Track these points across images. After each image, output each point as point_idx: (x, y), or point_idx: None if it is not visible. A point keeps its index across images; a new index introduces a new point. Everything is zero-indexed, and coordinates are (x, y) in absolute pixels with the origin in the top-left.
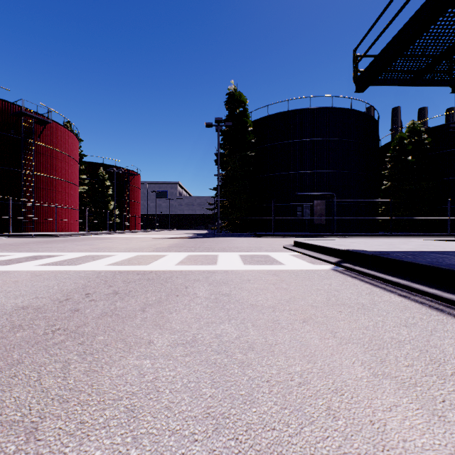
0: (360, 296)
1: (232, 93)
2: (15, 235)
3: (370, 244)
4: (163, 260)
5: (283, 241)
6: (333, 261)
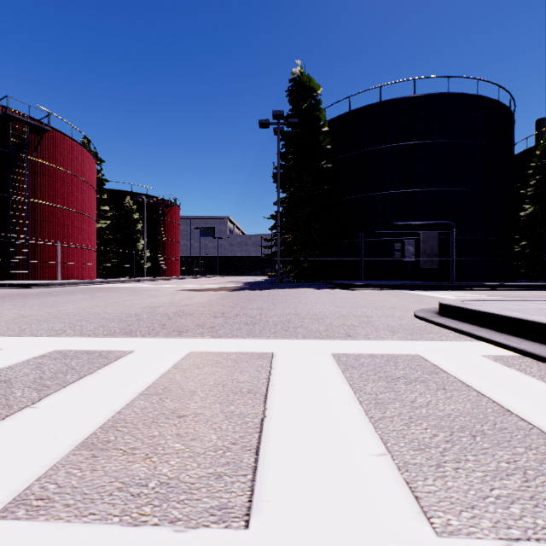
0: None
1: (298, 78)
2: None
3: None
4: (51, 406)
5: (390, 297)
6: None
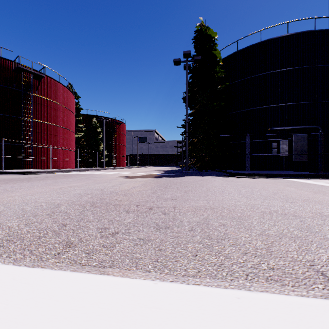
0: None
1: (201, 29)
2: None
3: None
4: None
5: (285, 186)
6: None
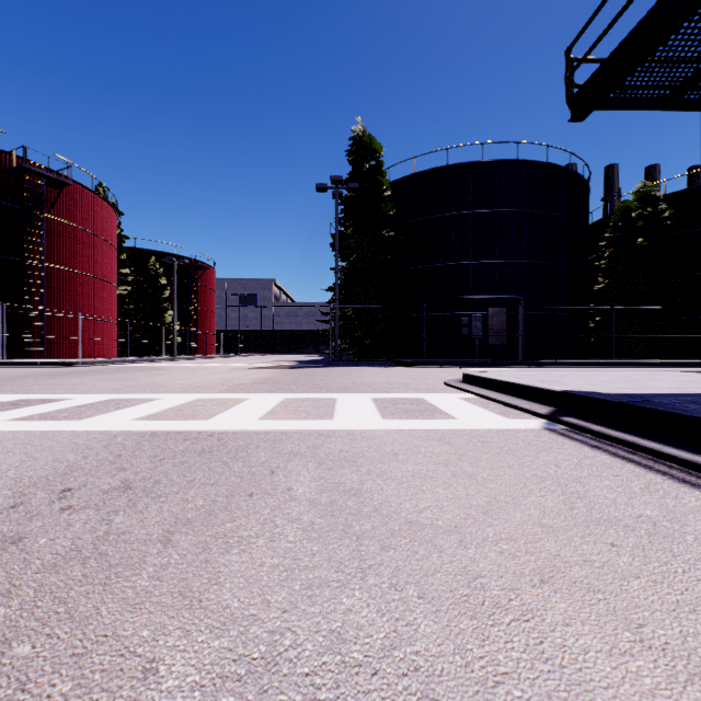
0: (633, 497)
1: (359, 137)
2: (10, 363)
3: (596, 379)
4: (238, 409)
5: (441, 373)
6: (542, 413)
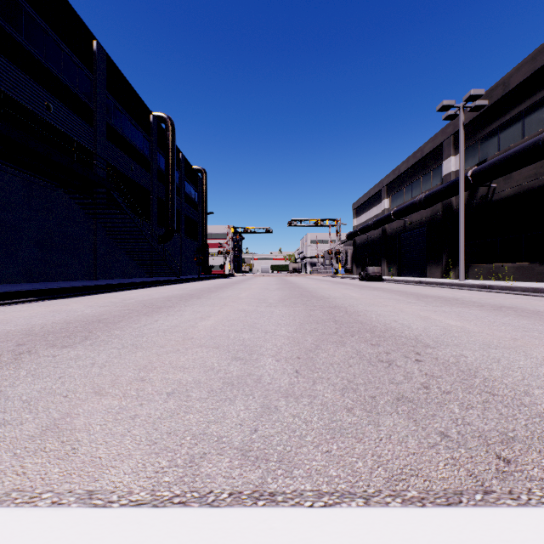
0: None
1: None
2: None
3: None
4: None
5: None
6: None
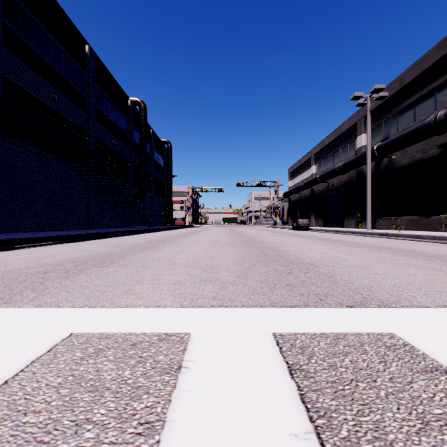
0: None
1: None
2: None
3: None
4: None
5: None
6: None
